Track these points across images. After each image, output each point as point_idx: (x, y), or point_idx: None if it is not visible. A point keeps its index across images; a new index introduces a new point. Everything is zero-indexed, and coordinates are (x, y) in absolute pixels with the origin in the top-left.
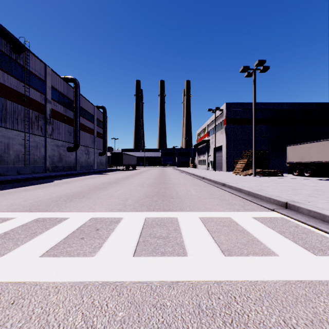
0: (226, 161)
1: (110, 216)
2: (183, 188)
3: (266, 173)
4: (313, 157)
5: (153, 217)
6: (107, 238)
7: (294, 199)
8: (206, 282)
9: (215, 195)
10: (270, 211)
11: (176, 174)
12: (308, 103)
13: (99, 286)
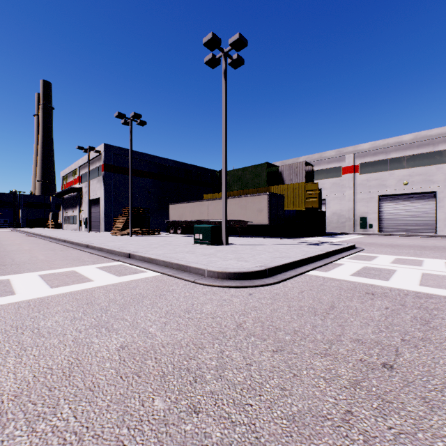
0: (105, 219)
1: None
2: (26, 254)
3: (145, 232)
4: (188, 216)
5: None
6: None
7: (139, 251)
8: (29, 299)
9: (71, 257)
10: (116, 261)
11: (16, 238)
12: (189, 164)
13: None
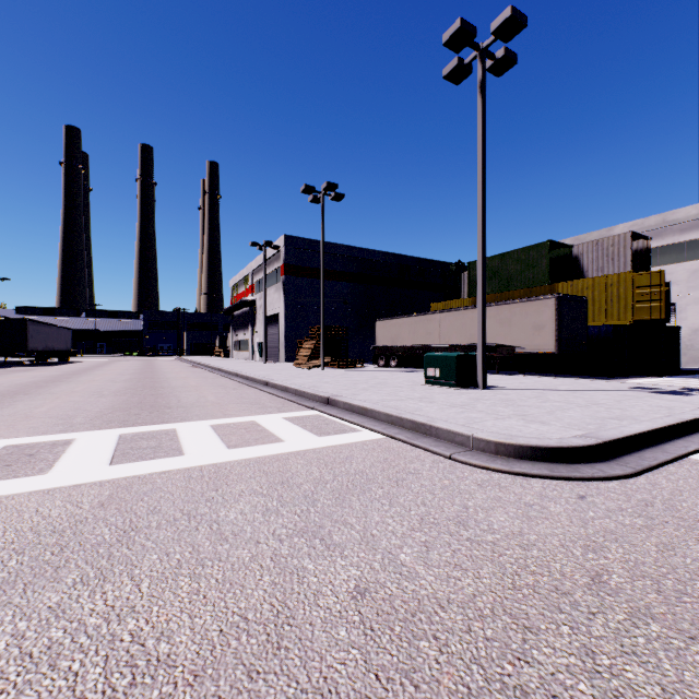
0: (285, 344)
1: (47, 439)
2: (193, 393)
3: (341, 364)
4: (405, 339)
5: (135, 432)
6: (57, 459)
7: (341, 394)
8: (202, 466)
9: (247, 399)
10: (310, 410)
11: (181, 369)
12: (406, 256)
13: (71, 487)
